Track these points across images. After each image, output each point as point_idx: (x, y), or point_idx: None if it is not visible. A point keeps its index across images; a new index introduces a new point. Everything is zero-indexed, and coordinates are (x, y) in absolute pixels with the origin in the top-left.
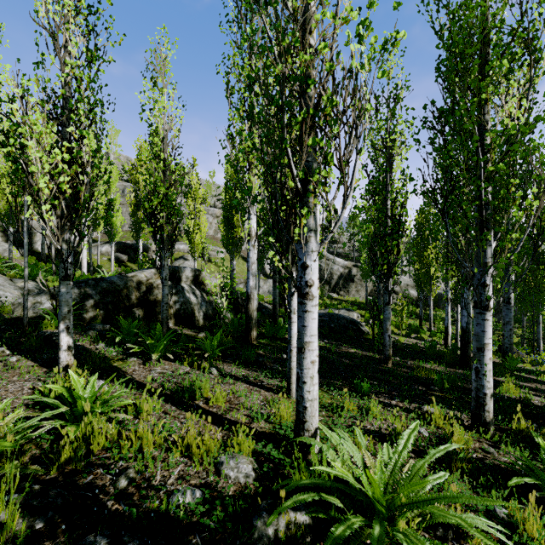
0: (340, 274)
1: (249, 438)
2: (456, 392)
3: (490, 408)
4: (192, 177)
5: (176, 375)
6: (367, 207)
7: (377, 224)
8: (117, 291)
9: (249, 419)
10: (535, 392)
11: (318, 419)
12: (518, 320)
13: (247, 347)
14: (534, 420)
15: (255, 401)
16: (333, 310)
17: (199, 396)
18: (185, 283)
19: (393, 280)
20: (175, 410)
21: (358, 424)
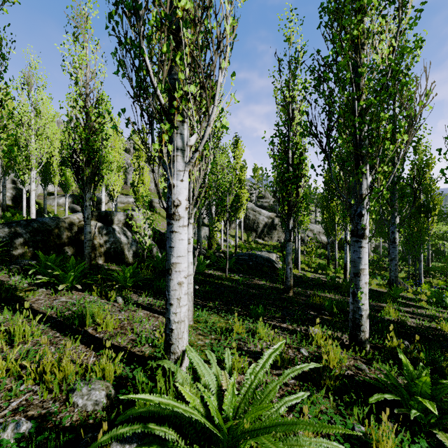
0: (265, 223)
1: (115, 363)
2: (342, 316)
3: (366, 328)
4: (137, 139)
5: (80, 303)
6: (271, 156)
7: (279, 170)
8: (47, 231)
9: (134, 343)
10: (411, 315)
11: (205, 342)
12: (405, 259)
13: (165, 280)
14: (407, 338)
15: (149, 326)
16: (256, 252)
17: (91, 322)
18: (117, 225)
19: (294, 220)
20: (58, 336)
21: (234, 345)
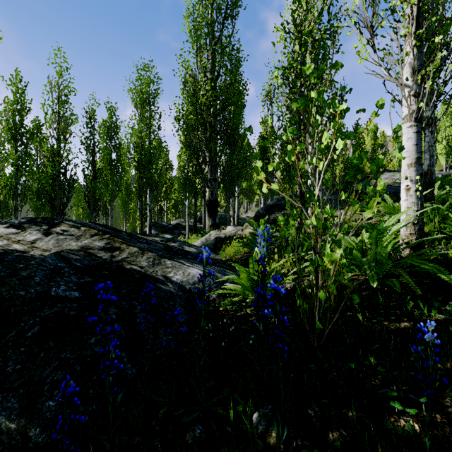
0: None
1: None
2: None
3: None
4: None
5: None
6: None
7: None
8: None
9: None
10: None
11: None
12: None
13: None
14: None
15: None
16: None
17: None
18: None
19: None
20: None
21: None
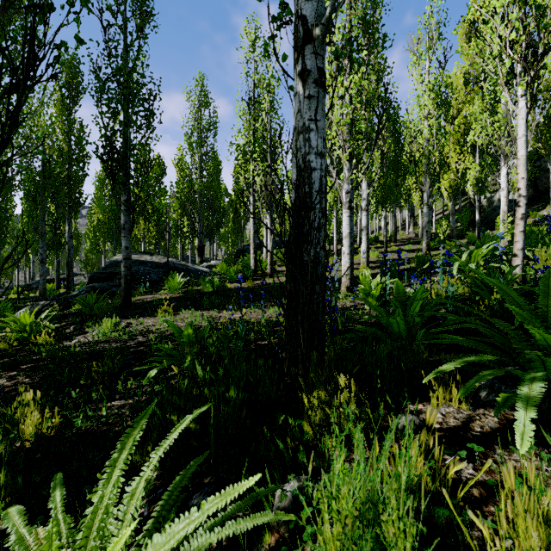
0: None
1: None
2: None
3: None
4: None
5: None
6: None
7: None
8: None
9: None
10: None
11: None
12: None
13: None
14: None
15: None
16: None
17: None
18: None
19: None
20: None
21: None
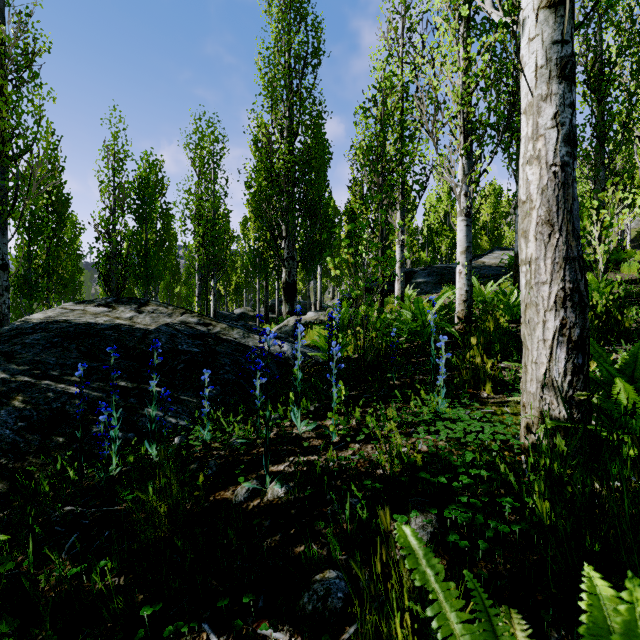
0: None
1: None
2: None
3: None
4: None
5: None
6: None
7: None
8: None
9: None
10: None
11: None
12: None
13: None
14: None
15: None
16: None
17: None
18: None
19: None
20: None
21: None
